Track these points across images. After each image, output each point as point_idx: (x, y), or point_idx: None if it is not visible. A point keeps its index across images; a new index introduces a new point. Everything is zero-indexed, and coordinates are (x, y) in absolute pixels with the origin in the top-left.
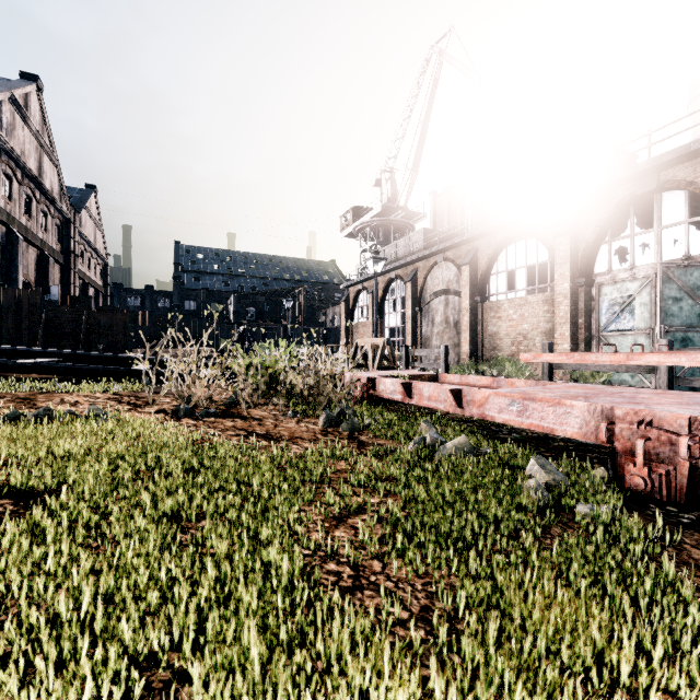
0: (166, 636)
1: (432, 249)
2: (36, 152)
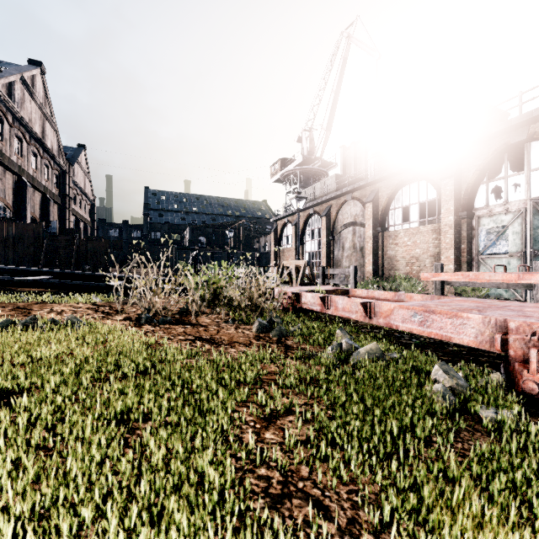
0: None
1: (342, 190)
2: (40, 120)
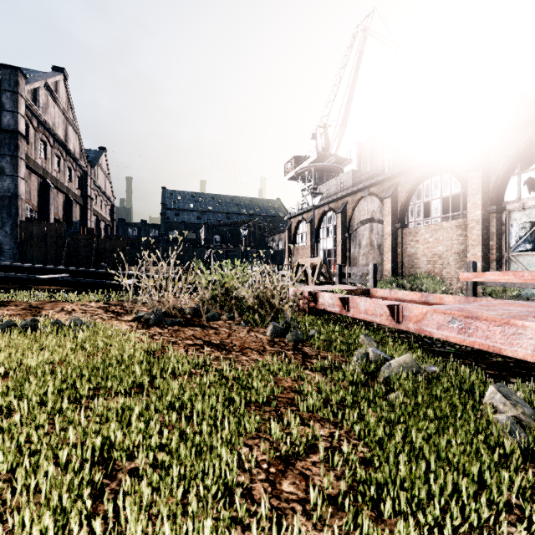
0: None
1: (359, 186)
2: (63, 124)
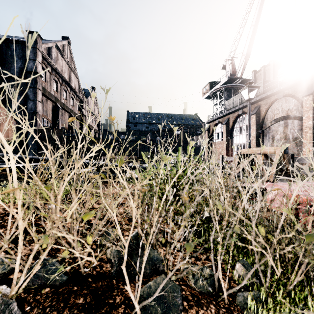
0: None
1: (274, 90)
2: (68, 71)
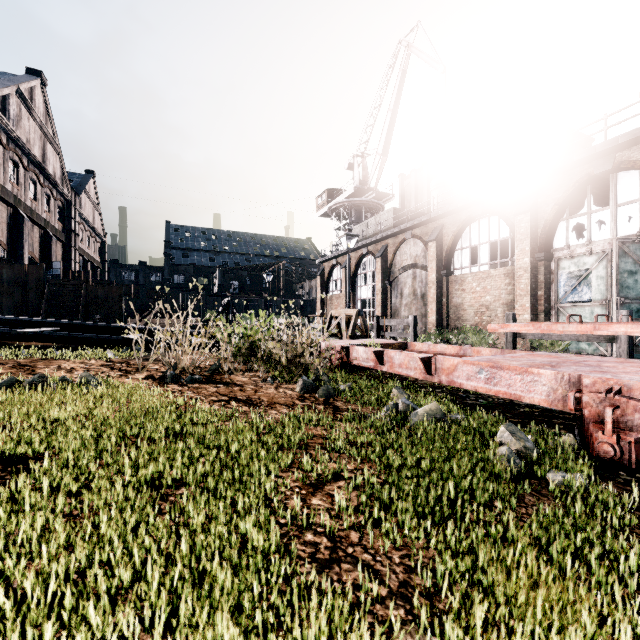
0: (136, 620)
1: (401, 227)
2: (40, 141)
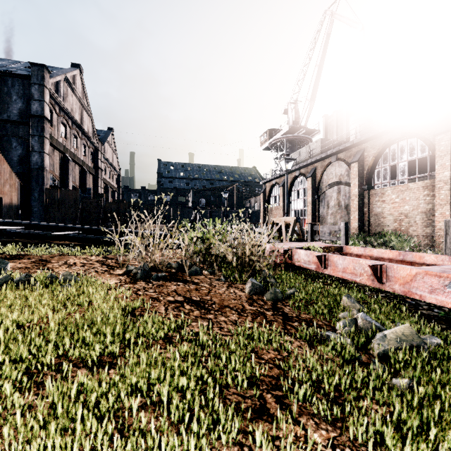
0: None
1: (327, 153)
2: (79, 109)
